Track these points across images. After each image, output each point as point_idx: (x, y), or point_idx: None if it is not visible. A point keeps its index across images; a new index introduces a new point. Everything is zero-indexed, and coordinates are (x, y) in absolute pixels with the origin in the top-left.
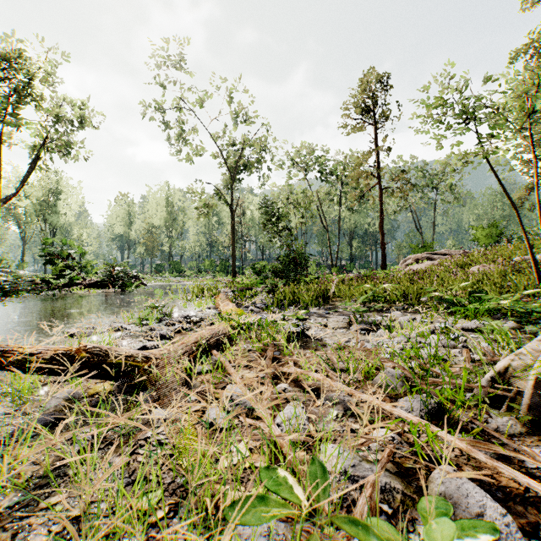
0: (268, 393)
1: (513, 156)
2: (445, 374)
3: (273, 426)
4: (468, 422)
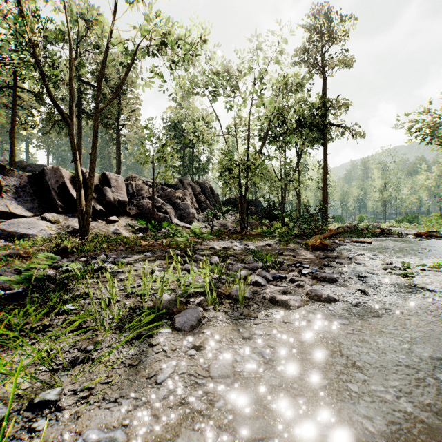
0: None
1: None
2: None
3: None
4: None
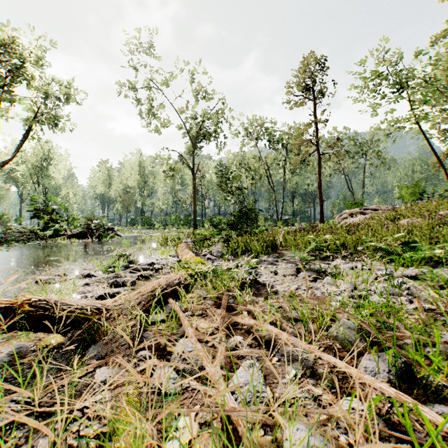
0: (221, 350)
1: (432, 127)
2: (400, 325)
3: (226, 394)
4: (441, 385)
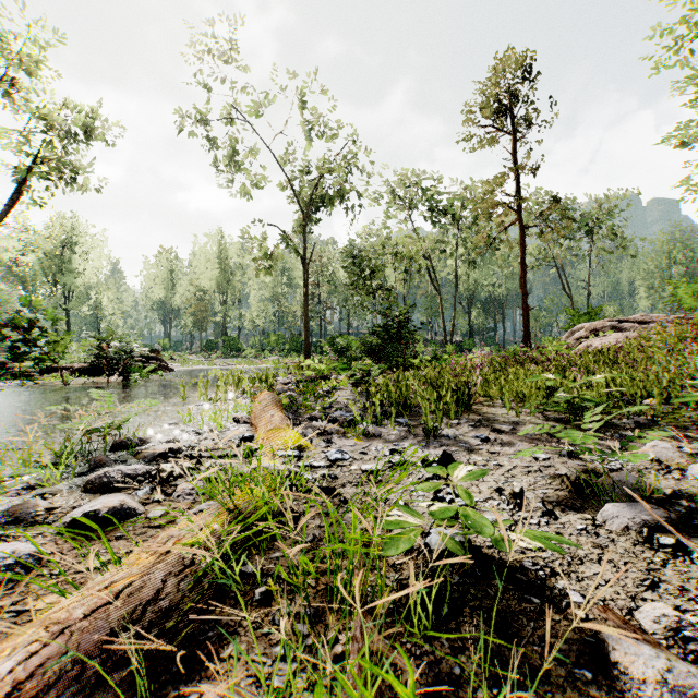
0: None
1: None
2: None
3: None
4: None
